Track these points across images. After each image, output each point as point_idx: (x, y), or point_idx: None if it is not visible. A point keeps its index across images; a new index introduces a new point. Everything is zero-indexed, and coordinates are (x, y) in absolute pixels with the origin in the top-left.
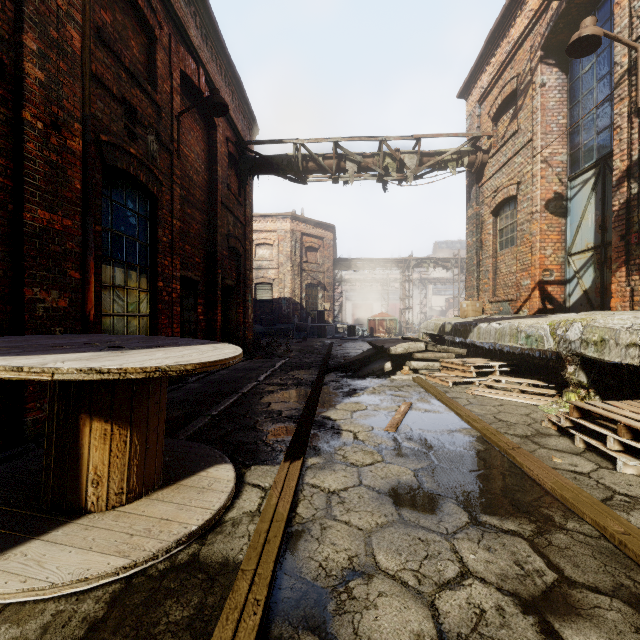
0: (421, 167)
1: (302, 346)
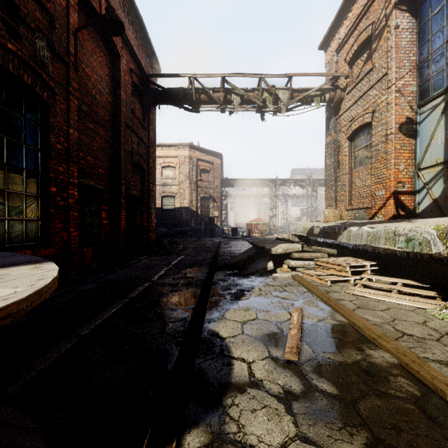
0: (292, 100)
1: (196, 244)
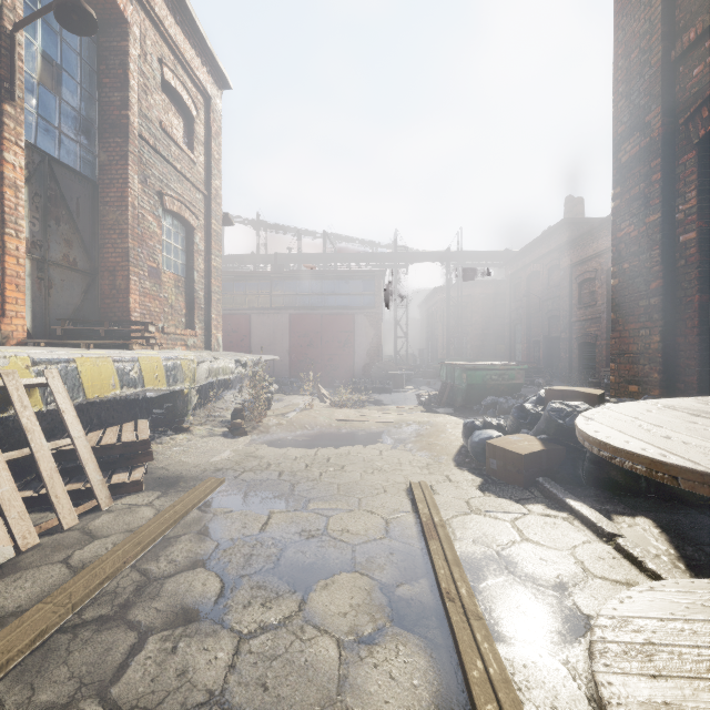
0: None
1: None
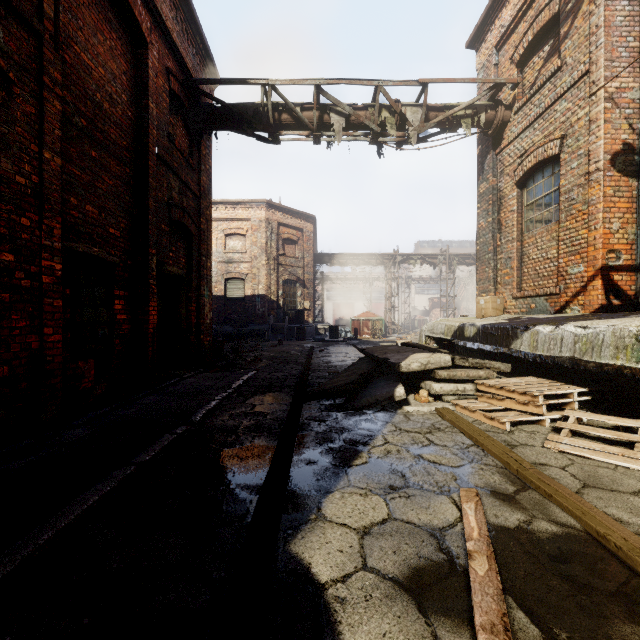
0: (427, 123)
1: (276, 352)
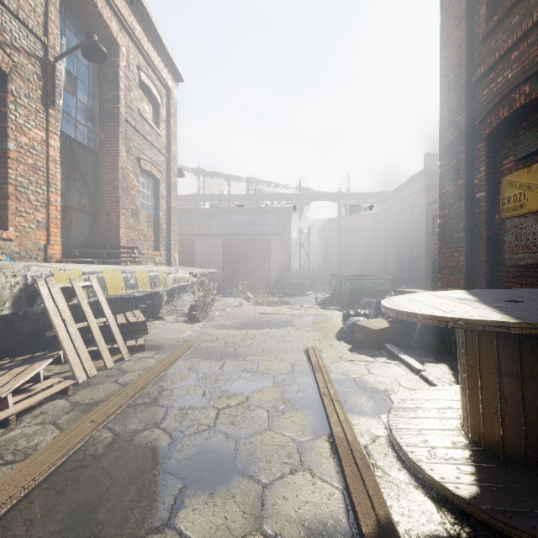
0: None
1: None
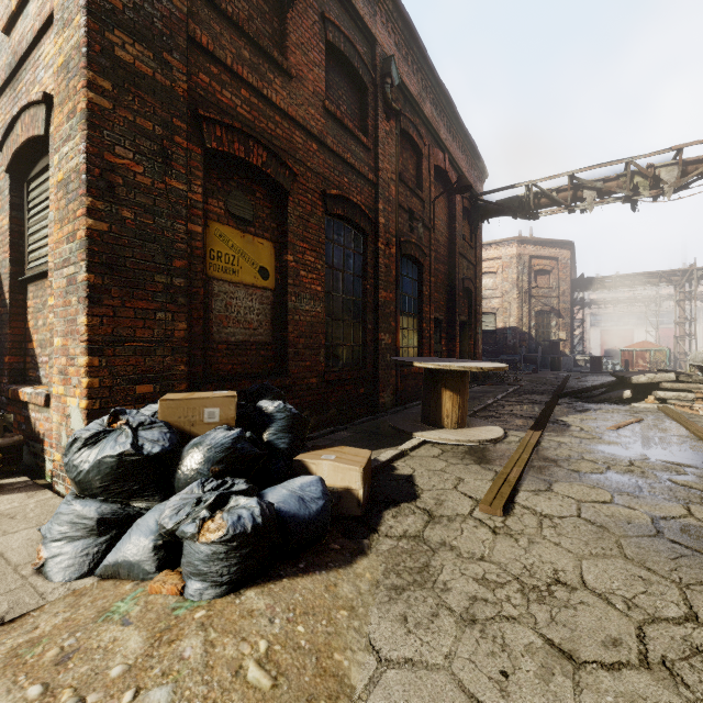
0: (684, 178)
1: (532, 377)
